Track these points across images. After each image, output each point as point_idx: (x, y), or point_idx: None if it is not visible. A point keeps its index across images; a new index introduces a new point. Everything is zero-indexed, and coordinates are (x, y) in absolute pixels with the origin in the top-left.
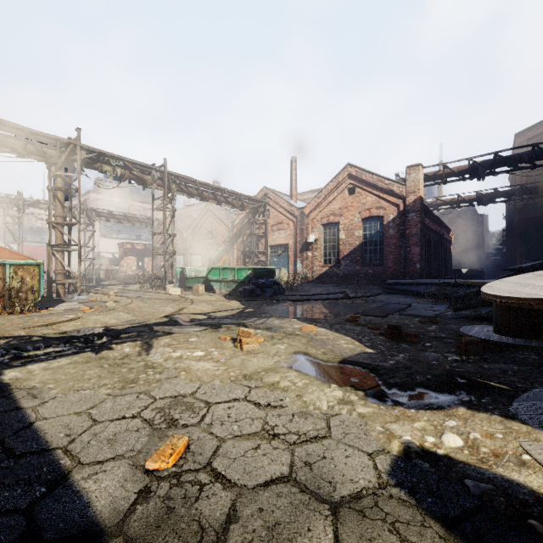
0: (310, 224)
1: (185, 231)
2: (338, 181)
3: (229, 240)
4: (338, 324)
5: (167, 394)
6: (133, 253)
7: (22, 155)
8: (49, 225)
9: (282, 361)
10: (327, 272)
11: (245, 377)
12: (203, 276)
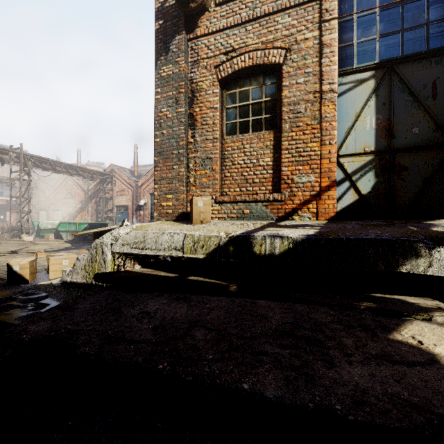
0: (142, 193)
1: (47, 191)
2: None
3: (85, 200)
4: None
5: None
6: None
7: None
8: None
9: None
10: None
11: None
12: (54, 228)
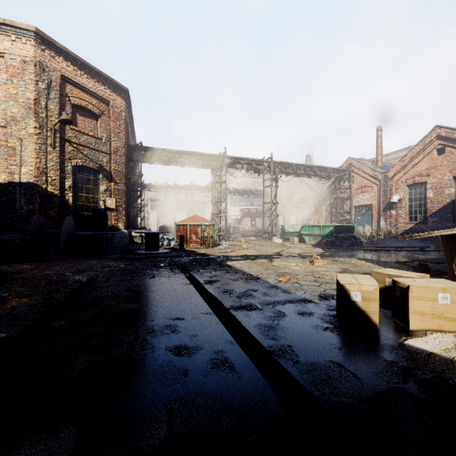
0: (393, 186)
1: (284, 198)
2: (424, 143)
3: (318, 203)
4: (384, 262)
5: (282, 271)
6: (249, 215)
7: (201, 167)
8: (212, 203)
9: (332, 270)
10: (413, 229)
11: (312, 271)
12: (297, 231)
